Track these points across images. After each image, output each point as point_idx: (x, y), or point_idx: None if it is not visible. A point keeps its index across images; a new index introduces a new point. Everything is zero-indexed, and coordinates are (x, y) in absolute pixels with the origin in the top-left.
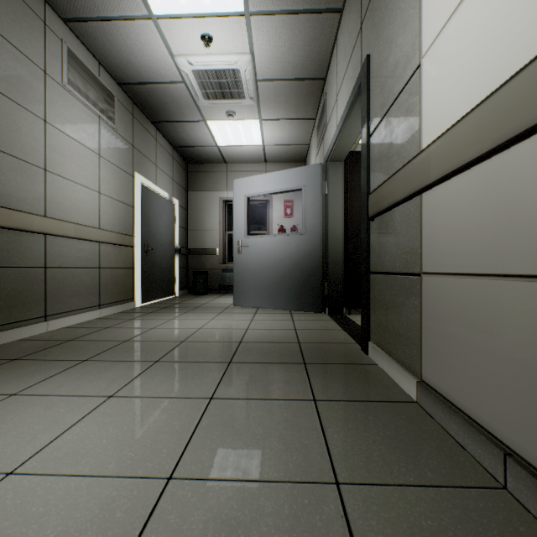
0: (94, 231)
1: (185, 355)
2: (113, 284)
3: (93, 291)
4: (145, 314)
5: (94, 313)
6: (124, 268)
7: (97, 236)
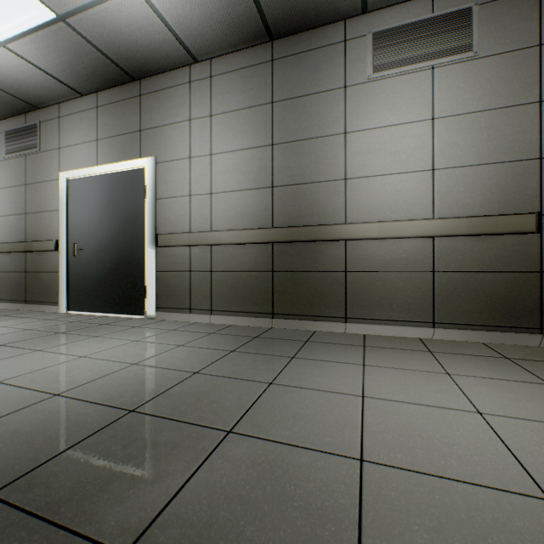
0: (413, 224)
1: (201, 384)
2: (469, 297)
3: (419, 302)
4: (481, 355)
5: (417, 330)
6: (504, 271)
7: (420, 229)
